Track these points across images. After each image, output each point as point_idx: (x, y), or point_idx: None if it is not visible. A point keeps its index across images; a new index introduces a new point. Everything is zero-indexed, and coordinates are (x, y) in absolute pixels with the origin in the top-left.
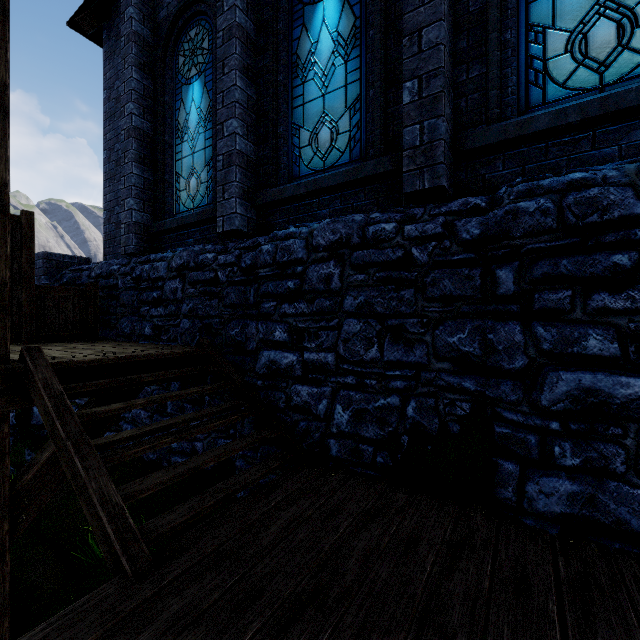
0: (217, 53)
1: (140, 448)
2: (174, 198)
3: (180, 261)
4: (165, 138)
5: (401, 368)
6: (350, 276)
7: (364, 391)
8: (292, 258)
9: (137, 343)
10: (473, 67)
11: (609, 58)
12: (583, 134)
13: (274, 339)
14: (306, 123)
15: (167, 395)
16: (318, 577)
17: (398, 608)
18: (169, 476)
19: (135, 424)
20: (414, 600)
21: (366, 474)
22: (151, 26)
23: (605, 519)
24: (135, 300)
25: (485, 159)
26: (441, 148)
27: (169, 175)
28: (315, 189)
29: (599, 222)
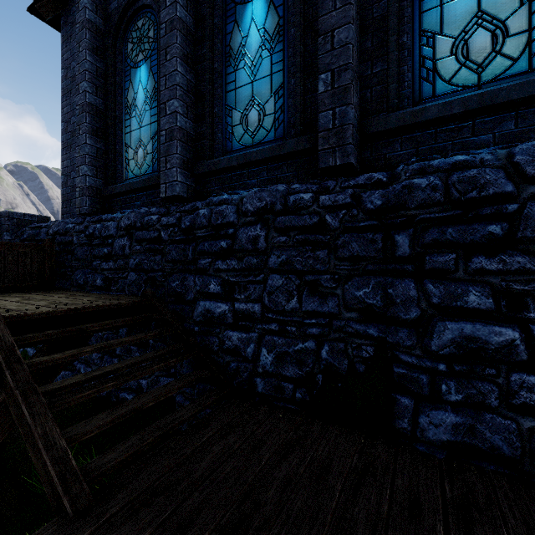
0: (160, 42)
1: (85, 393)
2: (124, 166)
3: (128, 221)
4: (116, 113)
5: (316, 317)
6: (274, 238)
7: (285, 336)
8: (225, 221)
9: (89, 293)
10: (376, 64)
11: (485, 61)
12: (465, 123)
13: (209, 291)
14: (238, 105)
15: (113, 342)
16: (241, 508)
17: (310, 534)
18: (111, 418)
19: (87, 364)
20: (324, 526)
21: (287, 408)
22: (103, 15)
23: (482, 445)
24: (88, 255)
25: (386, 141)
26: (350, 131)
27: (119, 146)
28: (245, 162)
29: (477, 197)
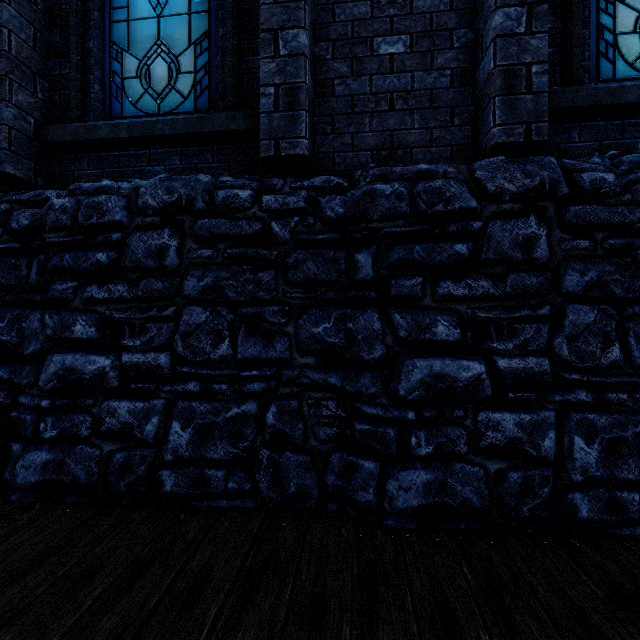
0: None
1: None
2: None
3: None
4: None
5: None
6: None
7: None
8: None
9: None
10: (65, 64)
11: (164, 92)
12: (143, 151)
13: None
14: None
15: None
16: None
17: None
18: None
19: None
20: None
21: None
22: None
23: (67, 479)
24: None
25: (75, 156)
26: (3, 133)
27: None
28: None
29: (97, 224)
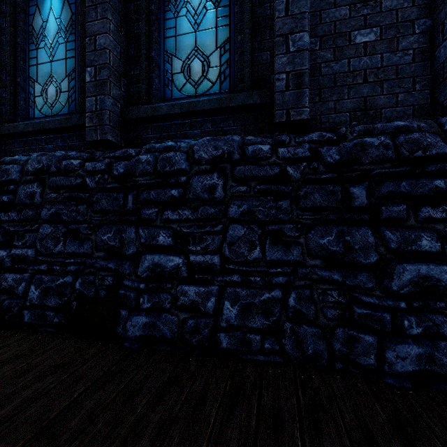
0: None
1: None
2: None
3: None
4: None
5: (77, 257)
6: (48, 194)
7: (53, 274)
8: (8, 178)
9: None
10: (137, 68)
11: (199, 81)
12: (186, 120)
13: None
14: (39, 79)
15: None
16: None
17: None
18: None
19: None
20: None
21: (46, 331)
22: None
23: (158, 335)
24: None
25: (143, 126)
26: (107, 115)
27: None
28: (39, 129)
29: (169, 171)
